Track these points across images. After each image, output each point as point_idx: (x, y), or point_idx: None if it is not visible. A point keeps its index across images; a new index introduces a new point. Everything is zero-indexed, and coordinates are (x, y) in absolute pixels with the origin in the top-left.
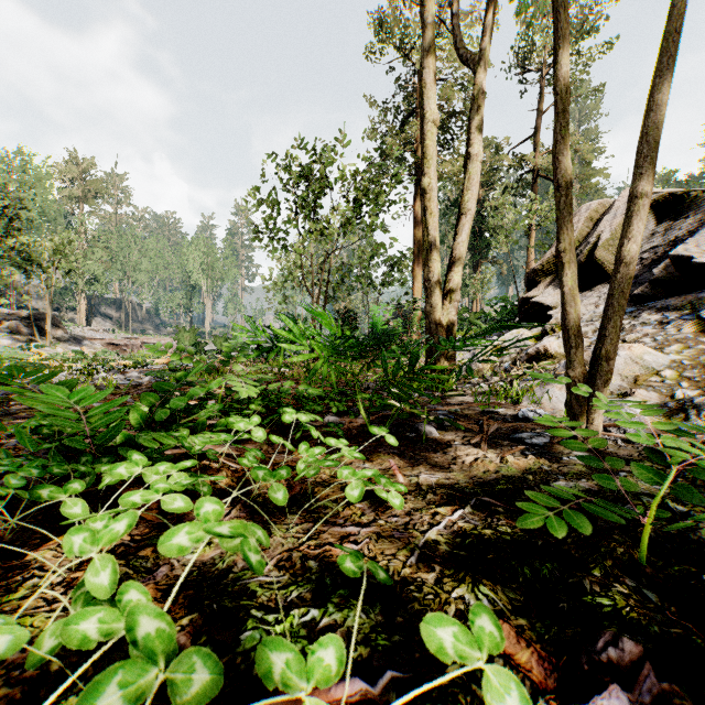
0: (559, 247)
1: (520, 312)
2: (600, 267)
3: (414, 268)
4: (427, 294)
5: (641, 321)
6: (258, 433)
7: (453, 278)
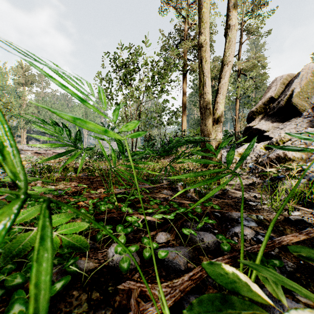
0: None
1: (244, 134)
2: (294, 108)
3: (182, 116)
4: (202, 117)
5: None
6: None
7: (219, 107)
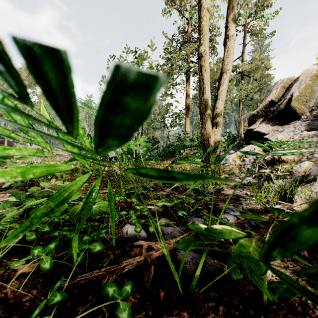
0: None
1: (245, 137)
2: (293, 111)
3: (186, 118)
4: (202, 122)
5: None
6: None
7: (218, 112)
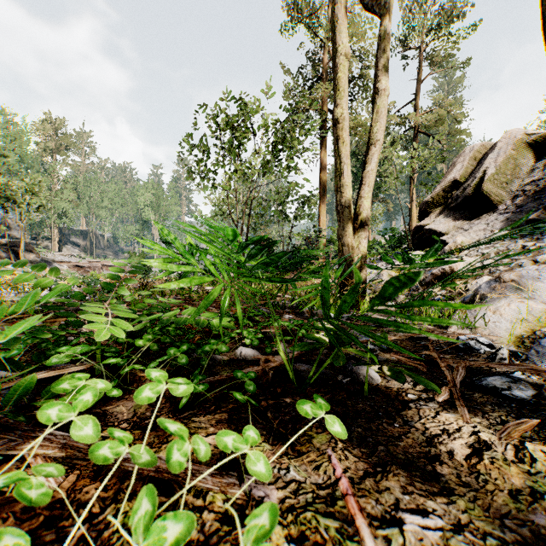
0: None
1: (414, 238)
2: (486, 198)
3: (320, 204)
4: (340, 218)
5: (545, 242)
6: (83, 429)
7: (363, 203)
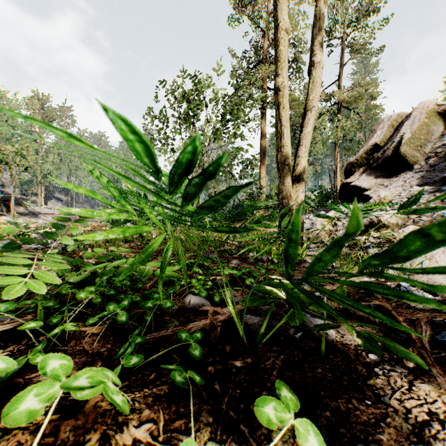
0: None
1: (341, 193)
2: (403, 159)
3: (261, 166)
4: (280, 175)
5: None
6: None
7: (300, 162)
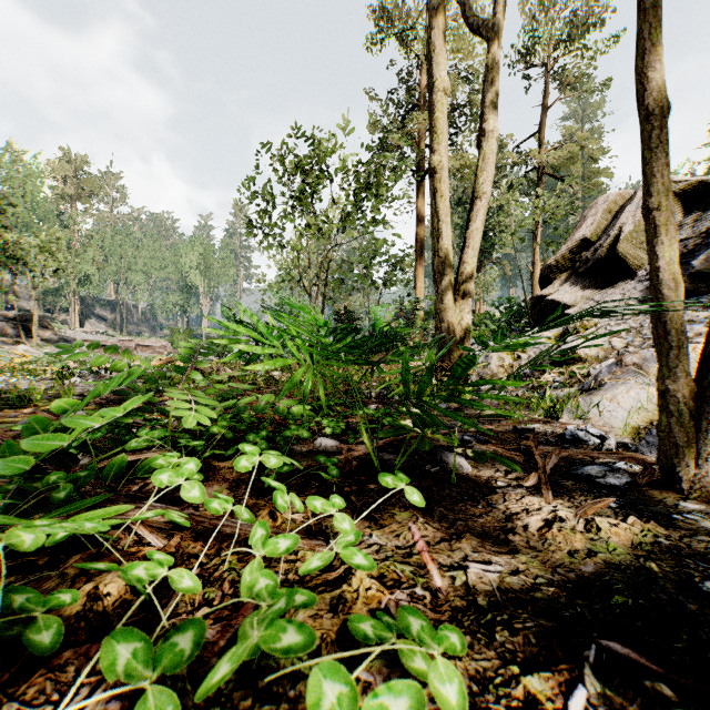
0: (650, 202)
1: (533, 311)
2: (623, 261)
3: (417, 267)
4: (438, 289)
5: (686, 318)
6: (191, 491)
7: (466, 270)
